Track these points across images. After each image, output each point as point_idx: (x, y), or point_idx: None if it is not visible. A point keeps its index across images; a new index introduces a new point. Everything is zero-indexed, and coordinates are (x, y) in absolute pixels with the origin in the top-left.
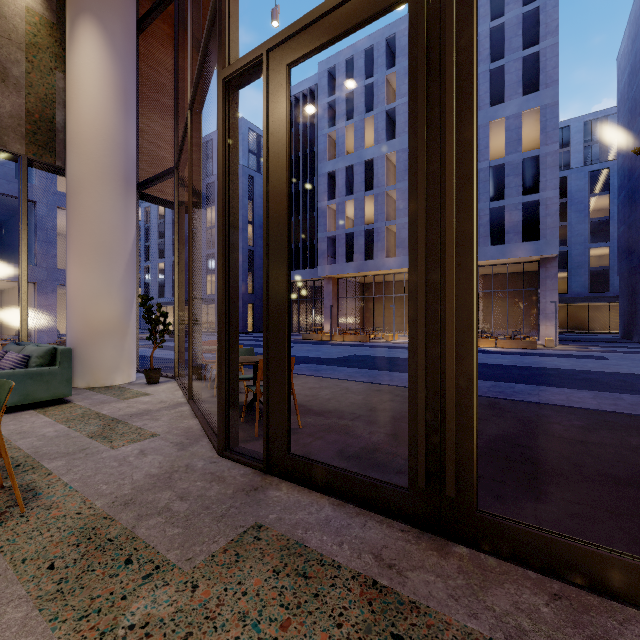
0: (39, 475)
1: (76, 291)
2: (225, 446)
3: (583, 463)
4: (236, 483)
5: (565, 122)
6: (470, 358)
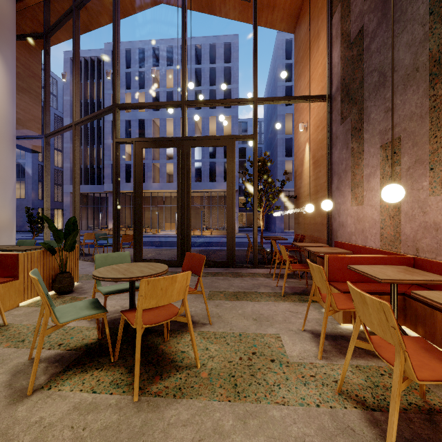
0: None
1: None
2: None
3: (218, 257)
4: None
5: (245, 119)
6: (189, 229)
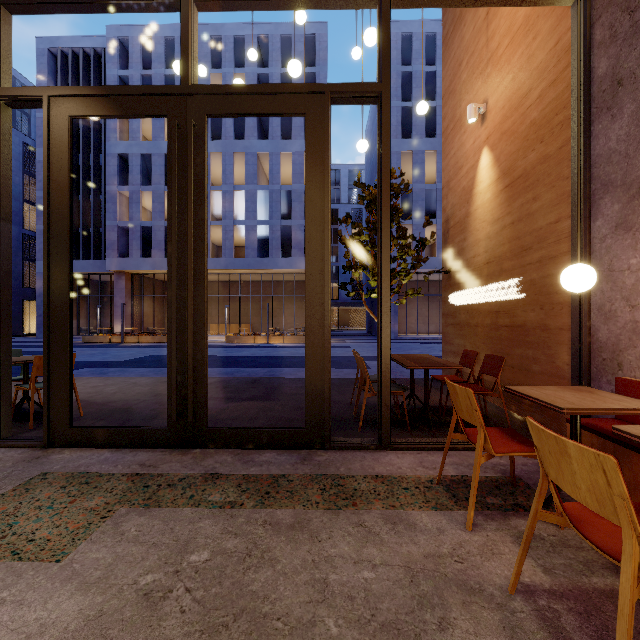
0: None
1: None
2: None
3: (288, 404)
4: (15, 459)
5: (337, 166)
6: (203, 342)
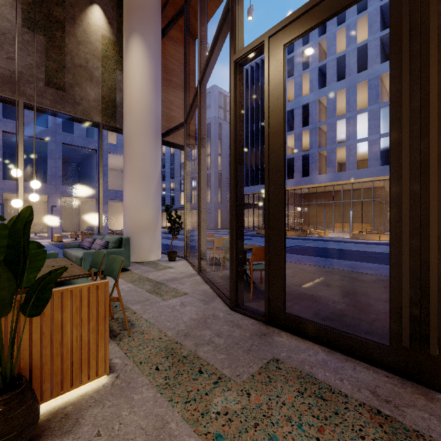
0: (129, 313)
1: (129, 203)
2: (235, 304)
3: None
4: (249, 329)
5: None
6: None
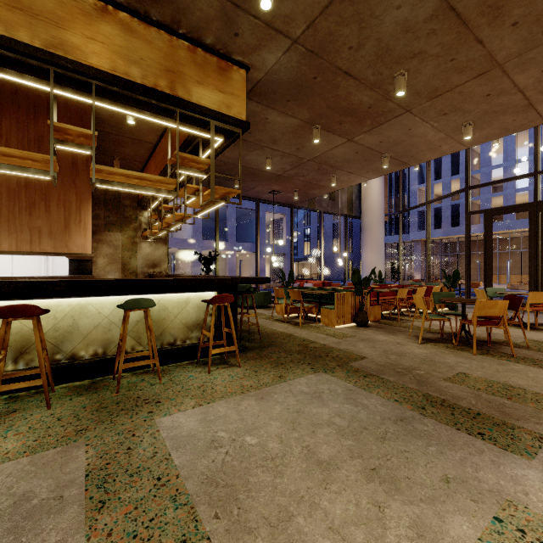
0: None
1: (370, 261)
2: None
3: None
4: None
5: None
6: None
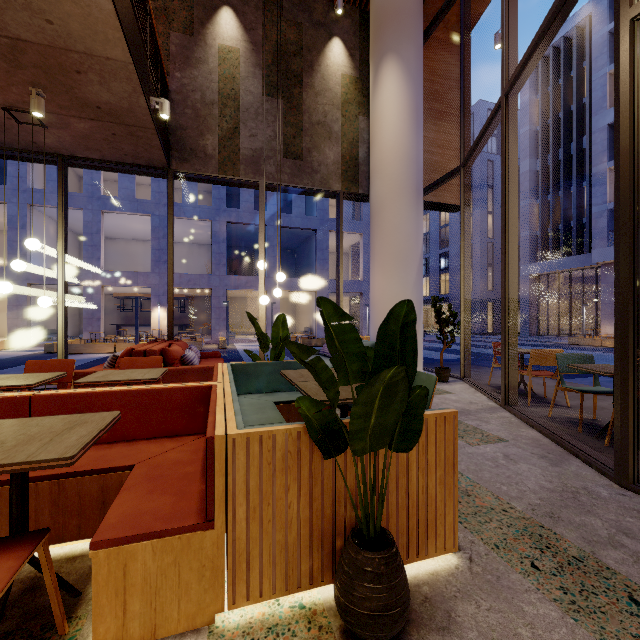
0: None
1: (380, 295)
2: (633, 478)
3: None
4: None
5: None
6: None
